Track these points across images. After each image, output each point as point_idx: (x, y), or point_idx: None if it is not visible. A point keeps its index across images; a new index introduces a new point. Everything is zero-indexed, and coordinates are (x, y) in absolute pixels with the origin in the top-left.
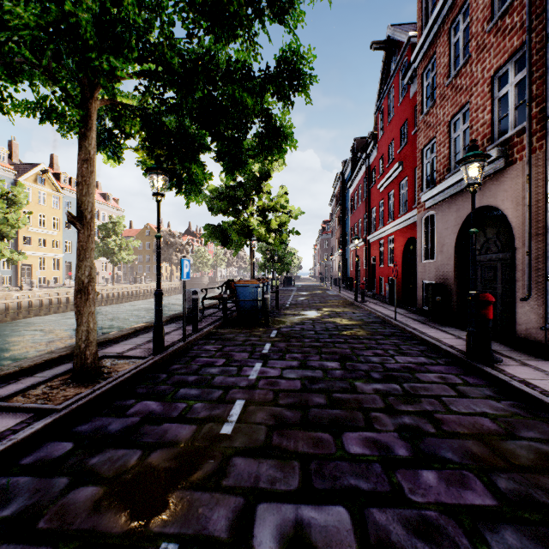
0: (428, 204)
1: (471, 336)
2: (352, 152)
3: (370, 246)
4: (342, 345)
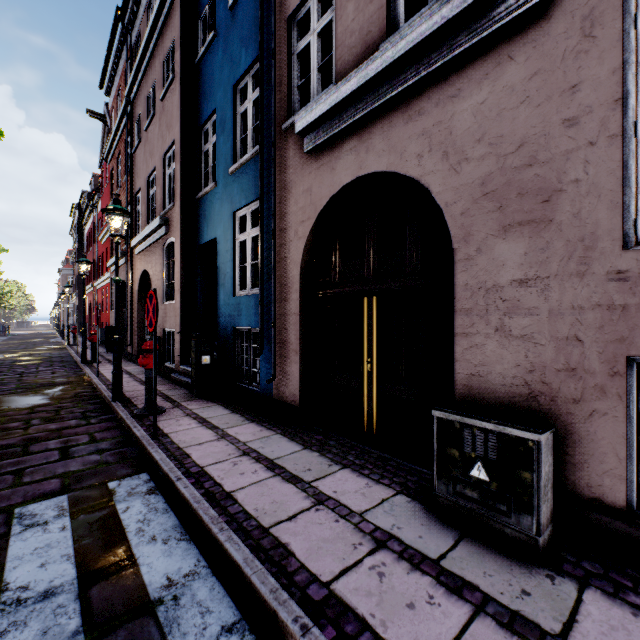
0: (111, 270)
1: (82, 351)
2: (91, 186)
3: (98, 293)
4: (5, 368)
